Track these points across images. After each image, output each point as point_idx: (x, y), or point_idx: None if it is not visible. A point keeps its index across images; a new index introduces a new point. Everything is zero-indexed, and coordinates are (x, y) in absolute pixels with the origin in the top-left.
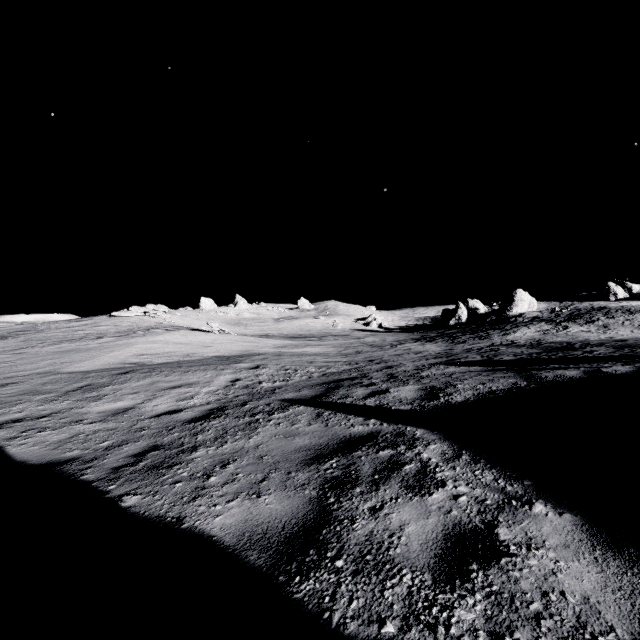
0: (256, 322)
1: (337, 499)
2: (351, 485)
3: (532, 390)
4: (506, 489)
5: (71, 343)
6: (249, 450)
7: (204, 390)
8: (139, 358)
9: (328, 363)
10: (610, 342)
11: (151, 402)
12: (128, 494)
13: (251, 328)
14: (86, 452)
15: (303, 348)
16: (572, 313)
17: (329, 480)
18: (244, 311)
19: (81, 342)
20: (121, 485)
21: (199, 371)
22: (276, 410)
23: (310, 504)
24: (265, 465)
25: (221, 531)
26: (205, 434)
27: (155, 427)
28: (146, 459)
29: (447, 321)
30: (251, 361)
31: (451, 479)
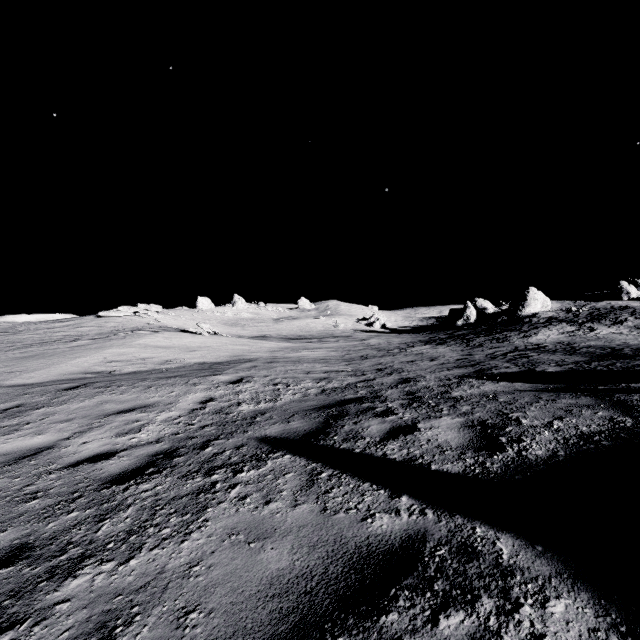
0: (254, 322)
1: None
2: None
3: None
4: None
5: (40, 347)
6: (170, 582)
7: (160, 417)
8: (106, 366)
9: (328, 373)
10: None
11: (81, 437)
12: None
13: (249, 329)
14: None
15: (301, 352)
16: (592, 313)
17: None
18: (242, 311)
19: (52, 345)
20: None
21: (165, 386)
22: (247, 462)
23: None
24: None
25: None
26: (117, 518)
27: (55, 492)
28: None
29: (454, 321)
30: (235, 371)
31: None
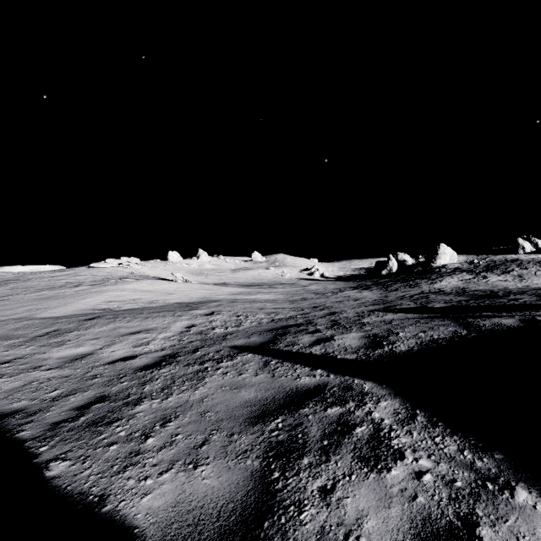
0: (216, 272)
1: (282, 474)
2: (298, 454)
3: (474, 339)
4: (476, 465)
5: (51, 291)
6: (193, 404)
7: (160, 336)
8: (108, 304)
9: (276, 309)
10: (530, 290)
11: (109, 348)
12: (57, 459)
13: (211, 277)
14: (32, 403)
15: (255, 295)
16: (489, 264)
17: (274, 446)
18: (205, 263)
19: (60, 290)
20: (54, 446)
21: (158, 317)
22: (225, 358)
23: (251, 480)
24: (207, 424)
25: (145, 519)
26: (153, 384)
27: (107, 375)
28: (88, 413)
29: (380, 271)
30: (207, 308)
31: (409, 448)
